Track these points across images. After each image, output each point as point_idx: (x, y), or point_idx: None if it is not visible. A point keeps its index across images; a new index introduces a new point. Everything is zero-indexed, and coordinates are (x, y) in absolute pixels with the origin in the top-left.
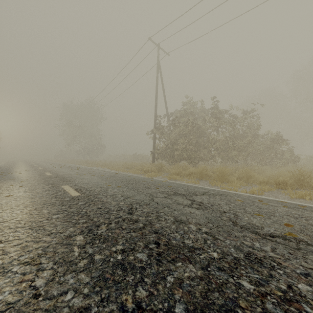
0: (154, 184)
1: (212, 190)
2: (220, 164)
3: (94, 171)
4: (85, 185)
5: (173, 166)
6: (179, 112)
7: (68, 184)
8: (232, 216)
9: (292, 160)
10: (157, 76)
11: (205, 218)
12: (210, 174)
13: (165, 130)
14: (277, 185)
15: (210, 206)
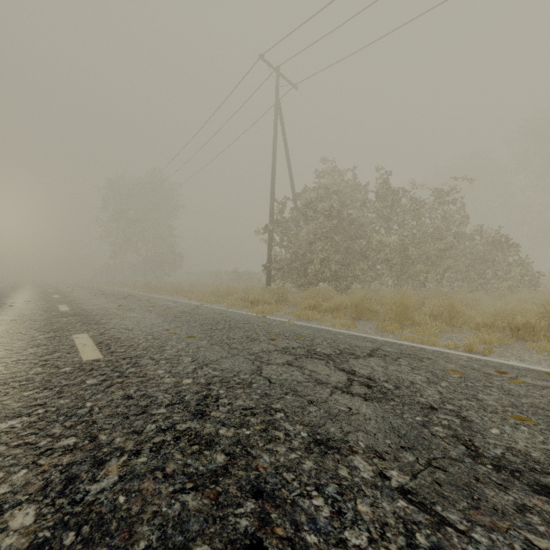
0: (267, 331)
1: (386, 343)
2: (391, 288)
3: (155, 302)
4: (124, 332)
5: (305, 292)
6: (315, 193)
7: (89, 330)
8: (457, 424)
9: (527, 282)
10: (276, 126)
11: (390, 430)
12: (376, 309)
13: (289, 227)
14: (514, 331)
15: (392, 388)
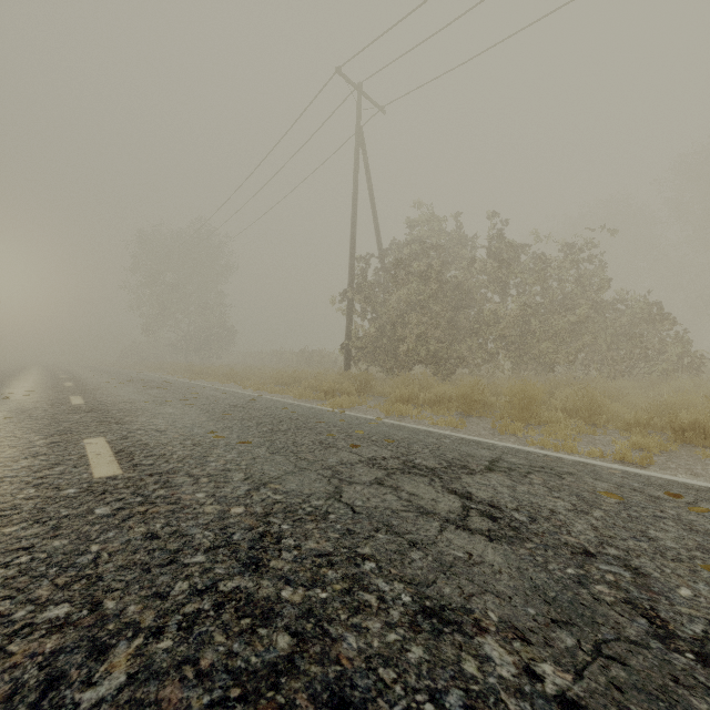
0: (347, 433)
1: (508, 450)
2: (508, 373)
3: (199, 392)
4: (155, 435)
5: (395, 378)
6: (409, 249)
7: (107, 432)
8: (628, 581)
9: (687, 365)
10: (357, 161)
11: (532, 591)
12: (490, 402)
13: (374, 293)
14: (678, 432)
15: (526, 521)
